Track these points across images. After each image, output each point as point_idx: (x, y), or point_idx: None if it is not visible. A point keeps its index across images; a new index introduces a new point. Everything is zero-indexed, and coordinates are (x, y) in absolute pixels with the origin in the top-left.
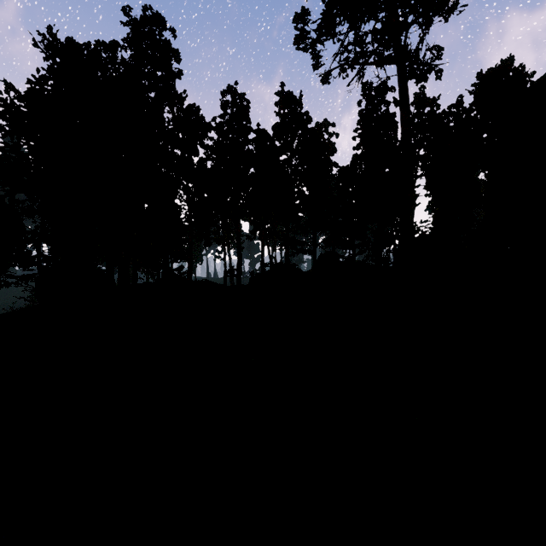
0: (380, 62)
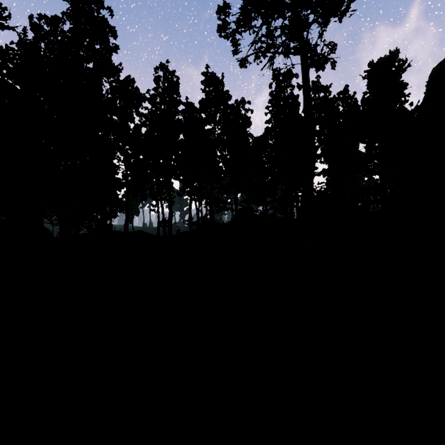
0: (287, 52)
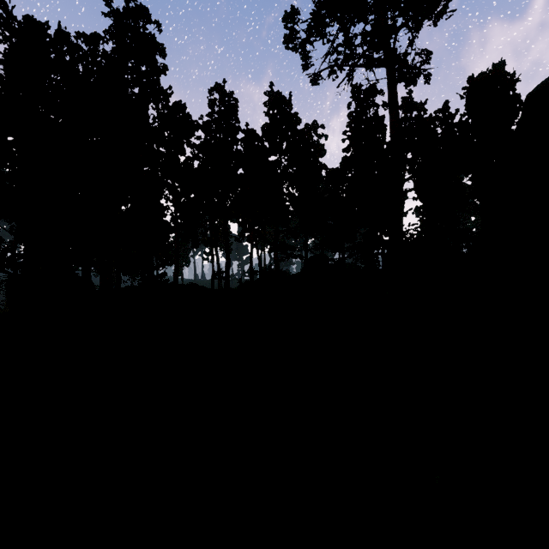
0: (369, 65)
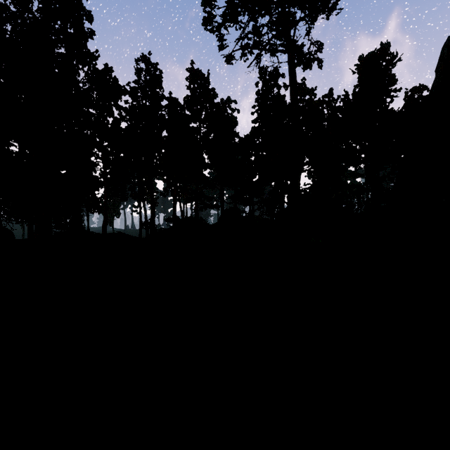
0: (274, 49)
